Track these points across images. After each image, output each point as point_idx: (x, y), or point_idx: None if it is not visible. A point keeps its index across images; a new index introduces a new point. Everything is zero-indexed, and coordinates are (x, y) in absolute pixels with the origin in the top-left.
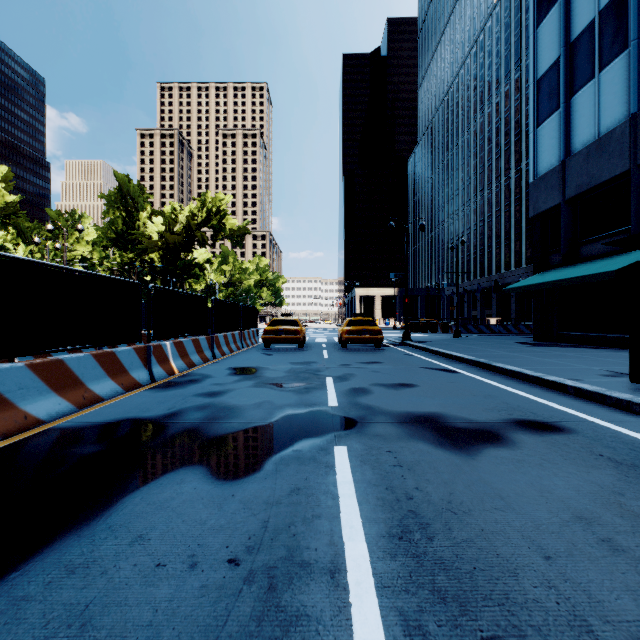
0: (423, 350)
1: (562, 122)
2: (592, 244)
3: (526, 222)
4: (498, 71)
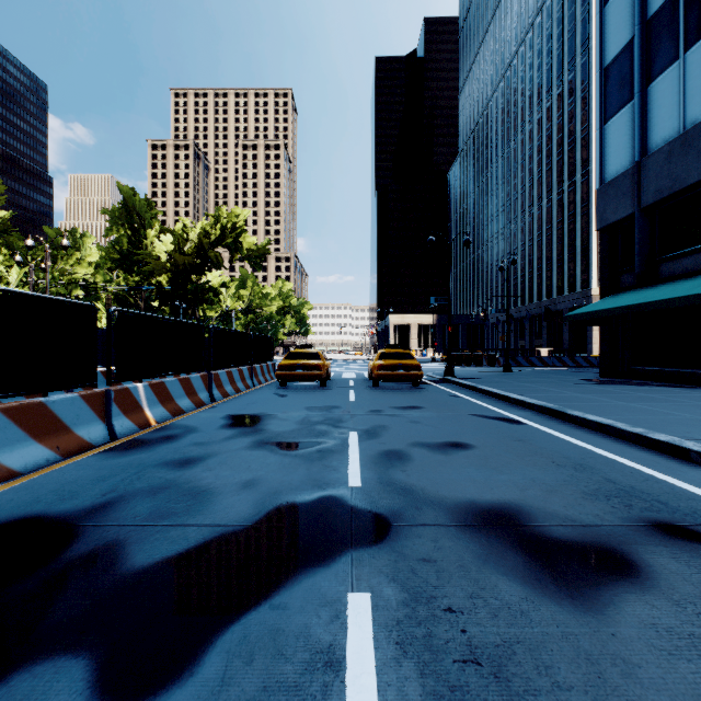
0: (471, 389)
1: (637, 115)
2: (675, 261)
3: (581, 241)
4: (549, 72)
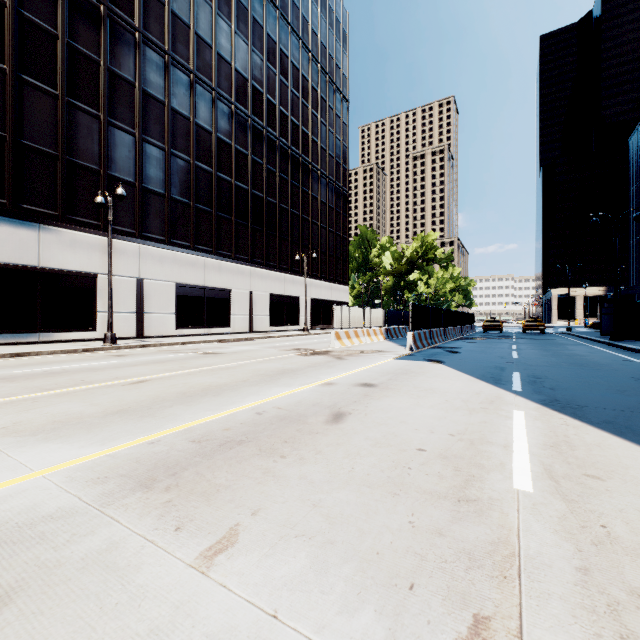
0: (567, 334)
1: None
2: None
3: None
4: None
